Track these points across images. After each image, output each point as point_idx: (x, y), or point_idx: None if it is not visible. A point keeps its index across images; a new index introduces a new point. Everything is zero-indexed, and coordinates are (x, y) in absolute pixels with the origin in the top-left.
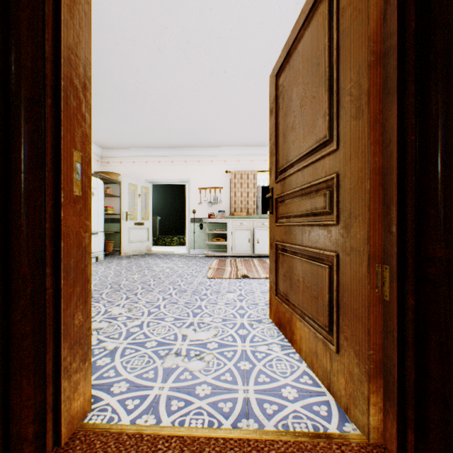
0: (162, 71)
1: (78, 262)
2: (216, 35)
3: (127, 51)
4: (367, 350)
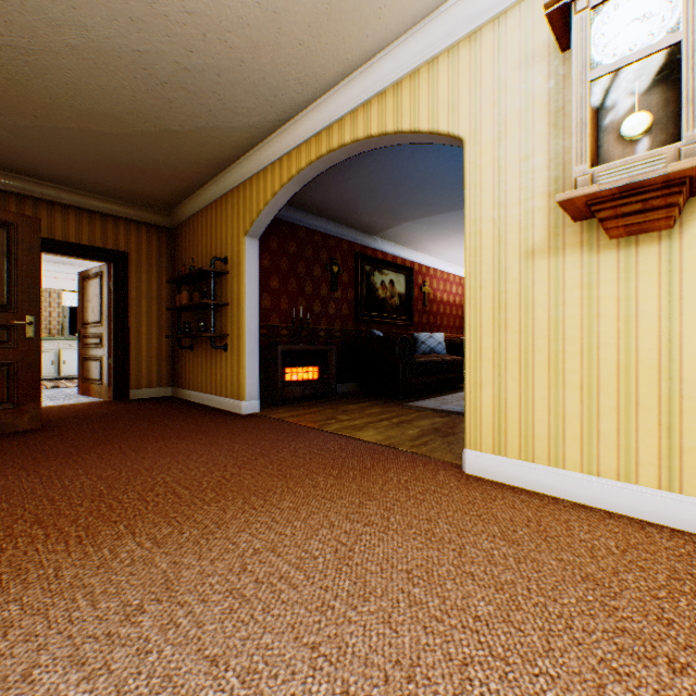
0: None
1: None
2: None
3: None
4: (109, 378)
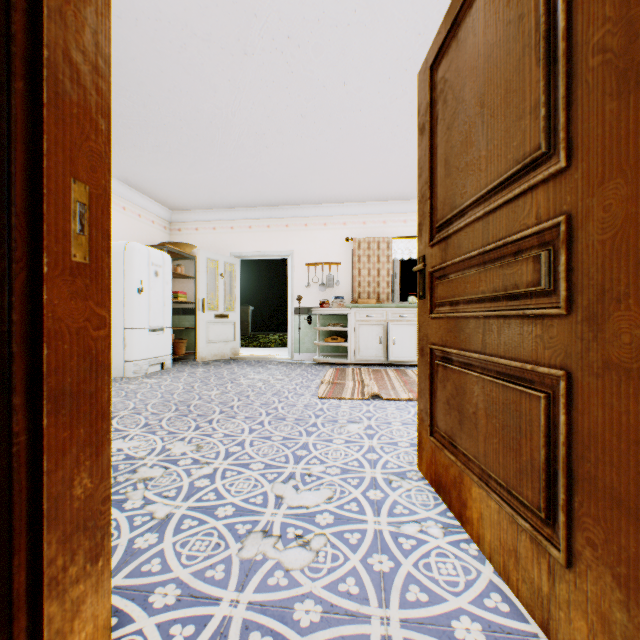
0: (250, 87)
1: (81, 382)
2: (332, 21)
3: (198, 58)
4: None
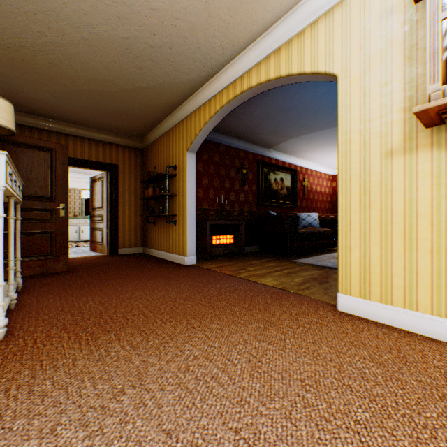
0: None
1: None
2: None
3: None
4: (106, 241)
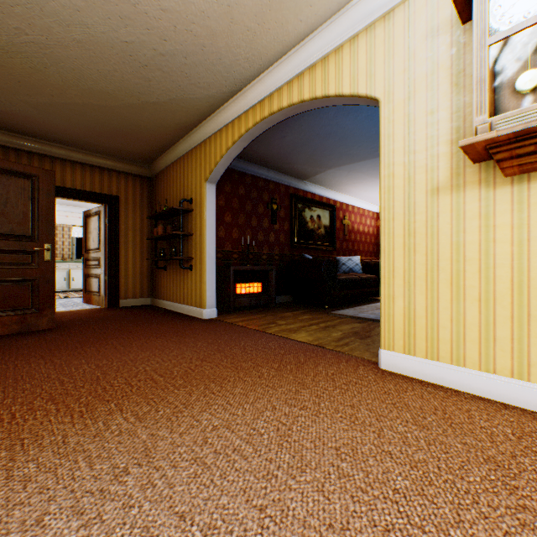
0: None
1: None
2: None
3: None
4: (105, 291)
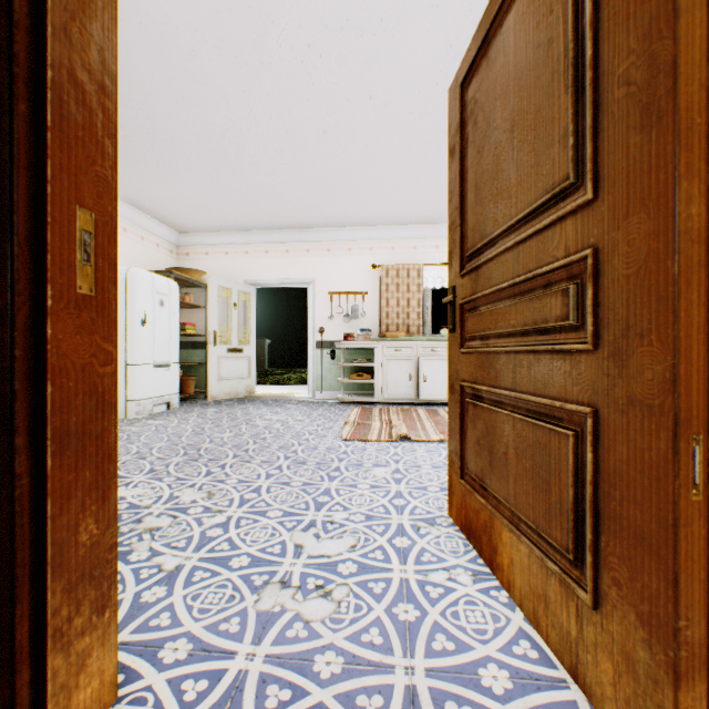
0: (267, 99)
1: (86, 422)
2: (356, 30)
3: (209, 66)
4: (671, 617)
